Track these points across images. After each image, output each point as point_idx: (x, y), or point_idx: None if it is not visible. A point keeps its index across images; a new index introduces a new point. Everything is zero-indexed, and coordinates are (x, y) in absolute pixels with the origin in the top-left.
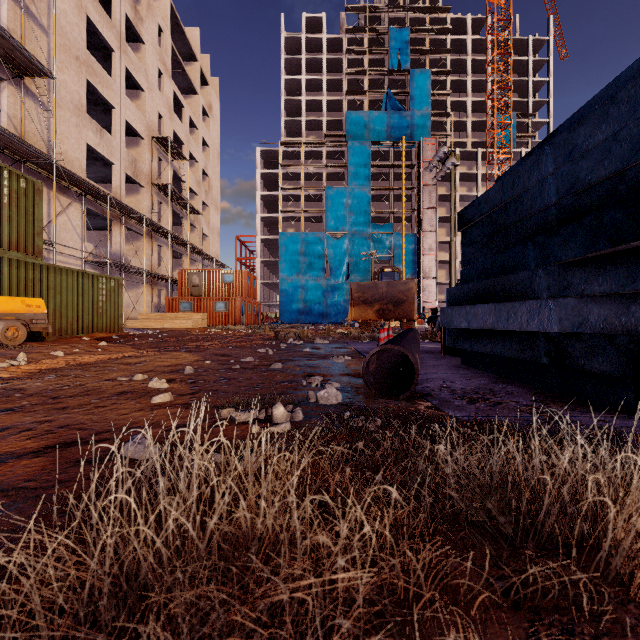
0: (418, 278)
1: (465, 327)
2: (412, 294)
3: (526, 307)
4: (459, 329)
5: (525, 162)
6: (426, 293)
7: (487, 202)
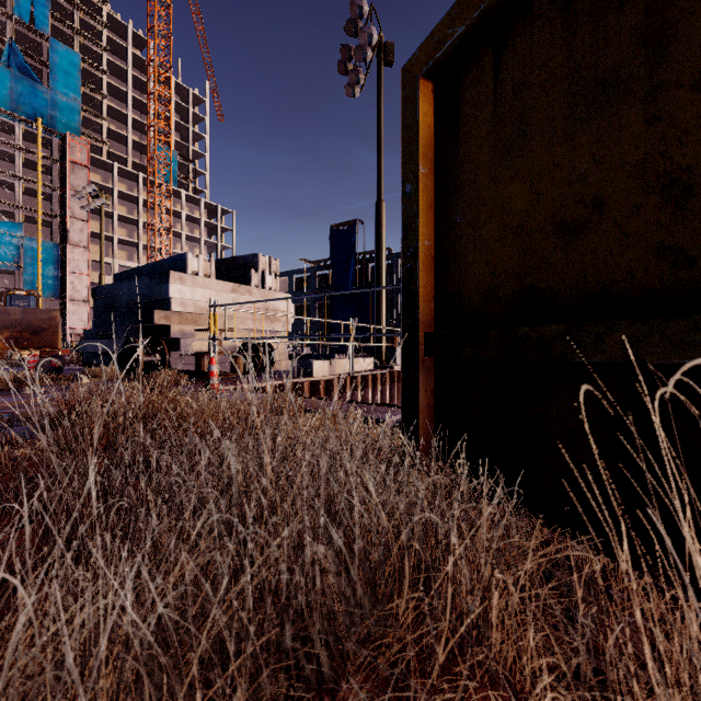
0: (63, 299)
1: (93, 351)
2: (56, 323)
3: (117, 342)
4: (91, 352)
5: (119, 282)
6: (75, 318)
7: (105, 291)
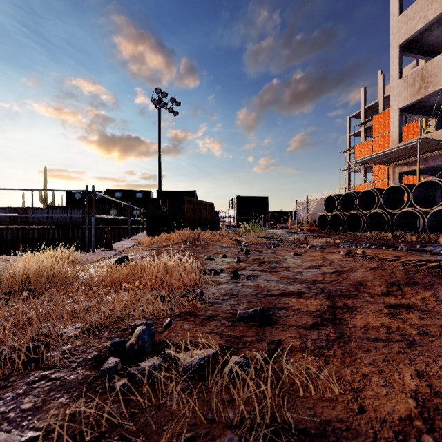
0: None
1: None
2: None
3: None
4: None
5: None
6: None
7: None
